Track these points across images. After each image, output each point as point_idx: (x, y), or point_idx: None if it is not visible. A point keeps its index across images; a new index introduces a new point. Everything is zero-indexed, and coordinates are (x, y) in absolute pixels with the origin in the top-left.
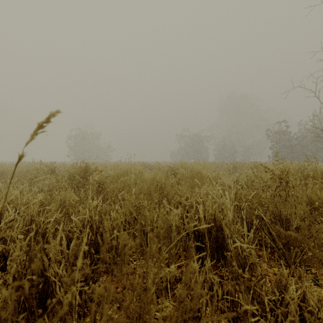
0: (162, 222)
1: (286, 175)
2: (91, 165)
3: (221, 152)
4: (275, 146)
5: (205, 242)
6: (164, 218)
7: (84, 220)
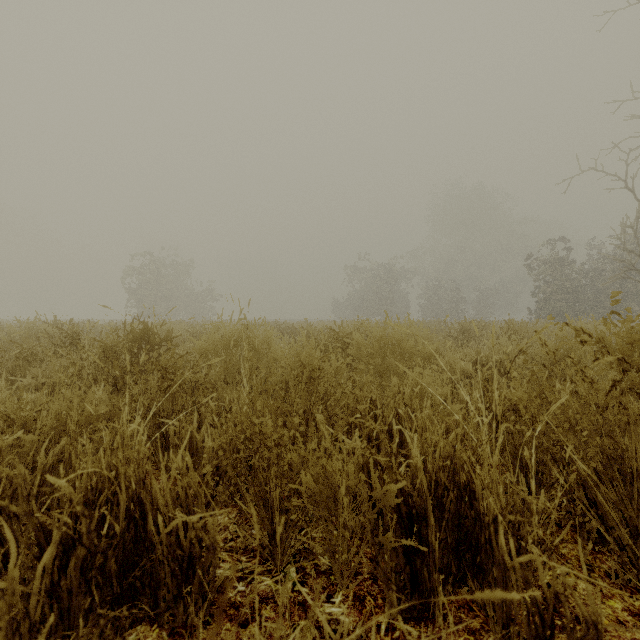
0: (313, 477)
1: None
2: (165, 327)
3: (435, 302)
4: (542, 290)
5: (429, 534)
6: (317, 467)
7: (96, 478)
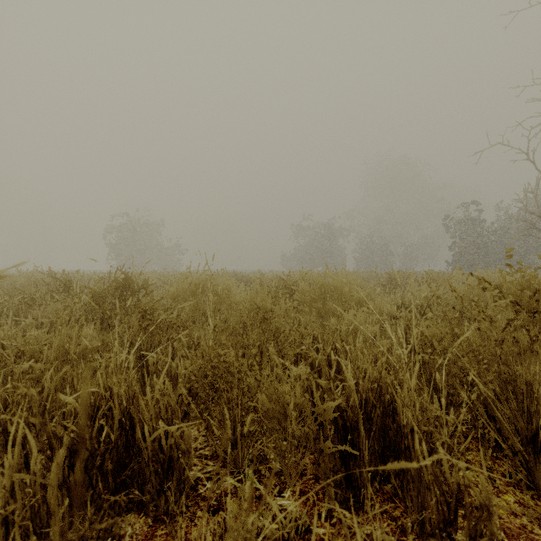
0: (267, 397)
1: (533, 296)
2: (141, 276)
3: (367, 255)
4: (457, 245)
5: (360, 442)
6: (270, 389)
7: (94, 397)
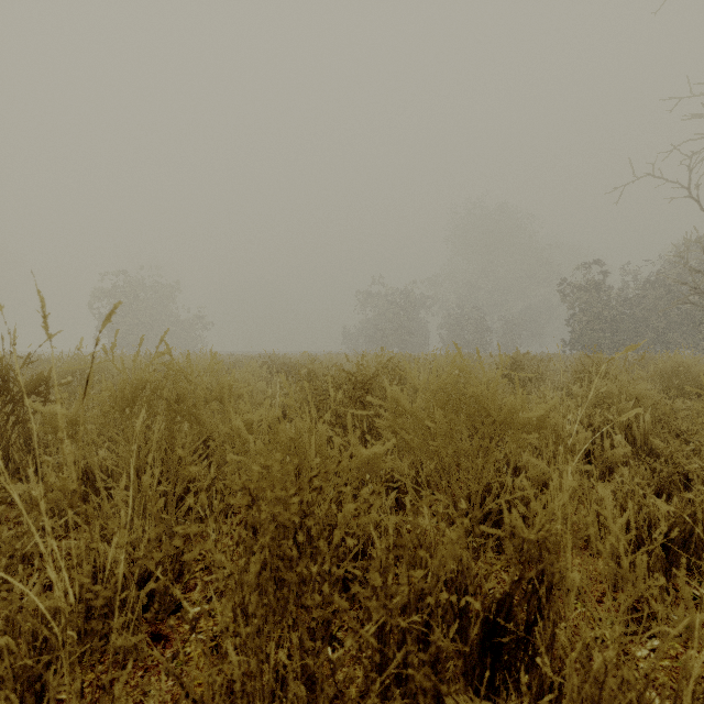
0: None
1: None
2: (107, 363)
3: (457, 332)
4: (578, 318)
5: None
6: None
7: None
